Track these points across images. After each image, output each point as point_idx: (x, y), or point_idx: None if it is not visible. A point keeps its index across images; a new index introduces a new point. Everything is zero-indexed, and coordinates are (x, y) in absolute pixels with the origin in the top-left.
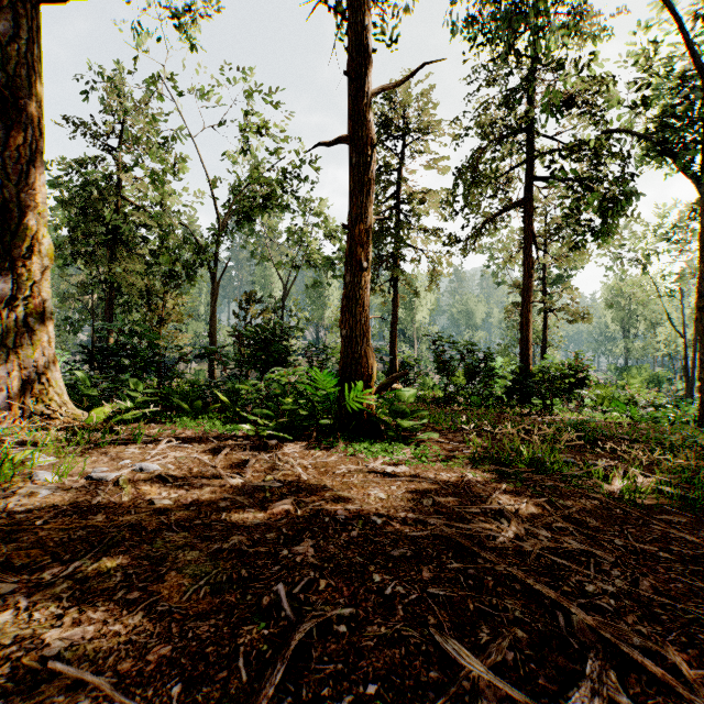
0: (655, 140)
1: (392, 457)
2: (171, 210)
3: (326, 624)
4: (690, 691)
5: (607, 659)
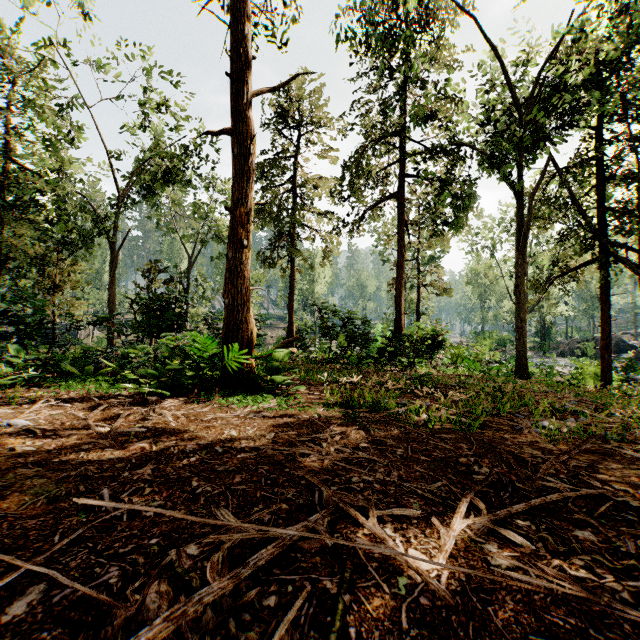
0: (486, 155)
1: (258, 405)
2: (68, 177)
3: (136, 511)
4: (366, 521)
5: (332, 513)
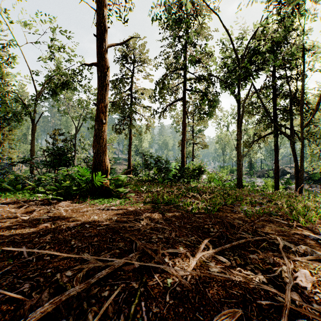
0: (223, 81)
1: (109, 203)
2: (7, 83)
3: (40, 257)
4: (156, 255)
5: (140, 253)
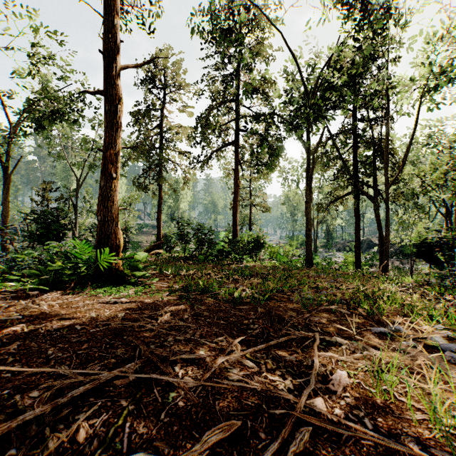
0: (288, 122)
1: (119, 294)
2: None
3: None
4: (162, 363)
5: (144, 361)
